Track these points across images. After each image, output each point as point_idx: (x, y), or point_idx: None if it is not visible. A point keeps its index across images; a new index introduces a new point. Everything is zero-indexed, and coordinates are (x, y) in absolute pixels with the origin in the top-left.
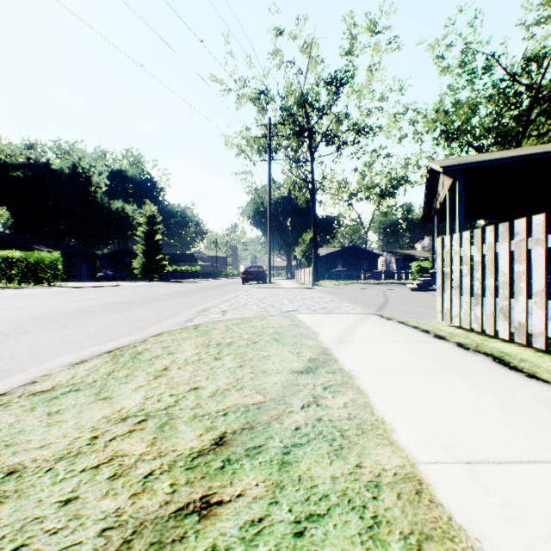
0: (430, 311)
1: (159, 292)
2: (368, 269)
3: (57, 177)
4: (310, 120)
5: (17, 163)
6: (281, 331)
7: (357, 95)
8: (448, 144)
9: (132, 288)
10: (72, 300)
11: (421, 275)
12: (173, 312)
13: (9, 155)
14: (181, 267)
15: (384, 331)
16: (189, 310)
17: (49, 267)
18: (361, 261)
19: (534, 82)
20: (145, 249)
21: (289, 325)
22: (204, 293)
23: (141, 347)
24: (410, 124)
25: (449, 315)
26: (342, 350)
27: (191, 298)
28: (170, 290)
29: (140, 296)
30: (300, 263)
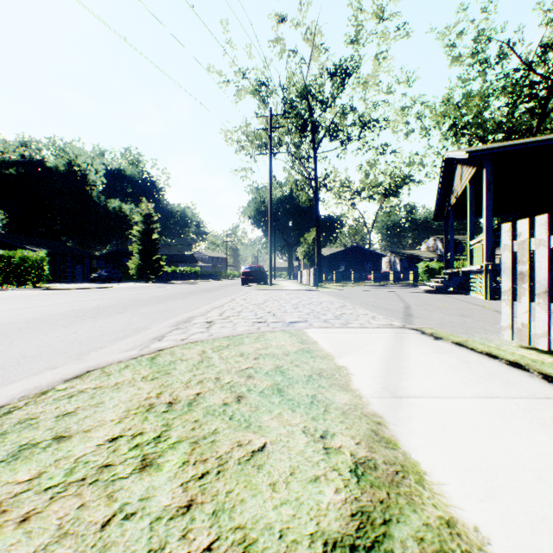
0: (472, 321)
1: (148, 295)
2: (372, 269)
3: (51, 175)
4: (313, 114)
5: (10, 160)
6: (287, 366)
7: (363, 86)
8: (457, 138)
9: (120, 290)
10: (38, 306)
11: (428, 276)
12: (145, 323)
13: (1, 152)
14: (180, 268)
15: (450, 364)
16: (168, 320)
17: (33, 267)
18: (364, 261)
19: (552, 70)
20: (141, 249)
21: (298, 350)
22: (197, 296)
23: (18, 414)
24: (417, 118)
25: (528, 333)
26: (411, 427)
27: (179, 302)
28: (160, 292)
29: (122, 300)
30: (302, 263)
